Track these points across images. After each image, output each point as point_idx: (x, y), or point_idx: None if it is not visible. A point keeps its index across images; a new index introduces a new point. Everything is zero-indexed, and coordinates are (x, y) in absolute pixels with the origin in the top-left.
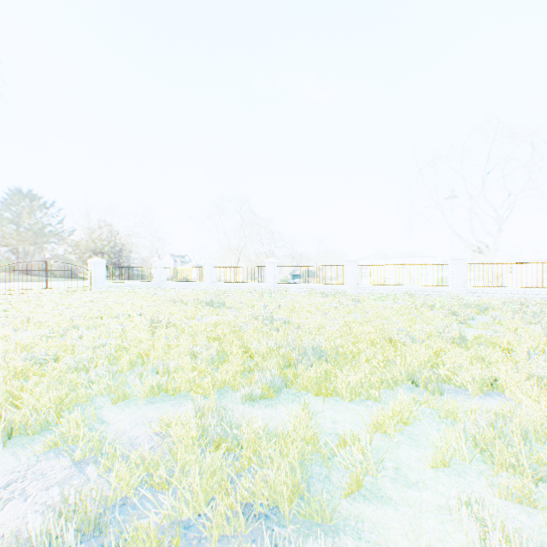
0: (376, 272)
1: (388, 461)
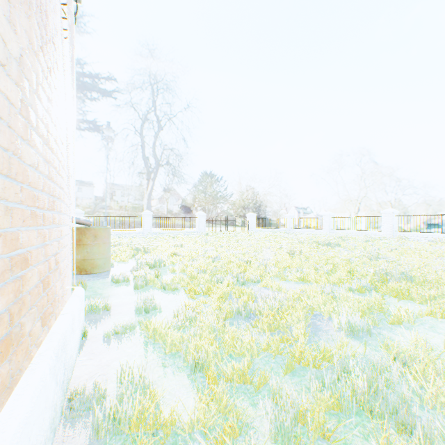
0: None
1: (427, 324)
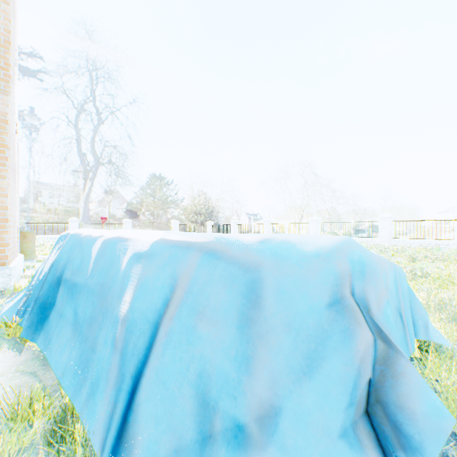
0: (411, 227)
1: None
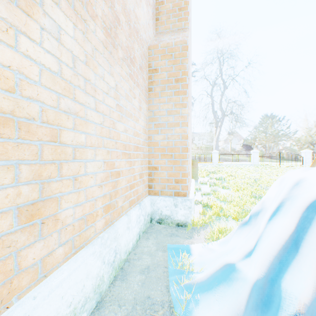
0: None
1: None
